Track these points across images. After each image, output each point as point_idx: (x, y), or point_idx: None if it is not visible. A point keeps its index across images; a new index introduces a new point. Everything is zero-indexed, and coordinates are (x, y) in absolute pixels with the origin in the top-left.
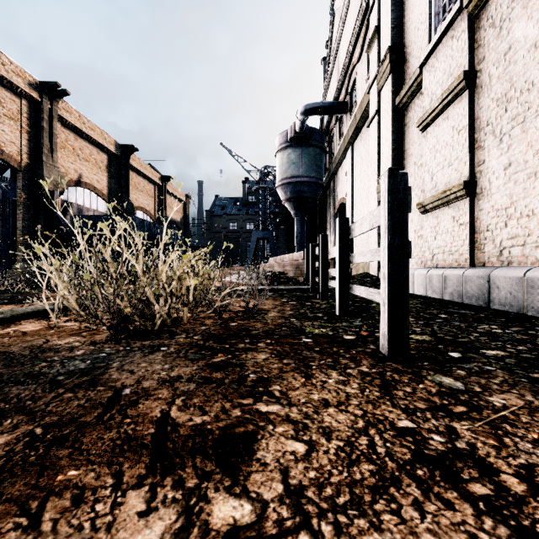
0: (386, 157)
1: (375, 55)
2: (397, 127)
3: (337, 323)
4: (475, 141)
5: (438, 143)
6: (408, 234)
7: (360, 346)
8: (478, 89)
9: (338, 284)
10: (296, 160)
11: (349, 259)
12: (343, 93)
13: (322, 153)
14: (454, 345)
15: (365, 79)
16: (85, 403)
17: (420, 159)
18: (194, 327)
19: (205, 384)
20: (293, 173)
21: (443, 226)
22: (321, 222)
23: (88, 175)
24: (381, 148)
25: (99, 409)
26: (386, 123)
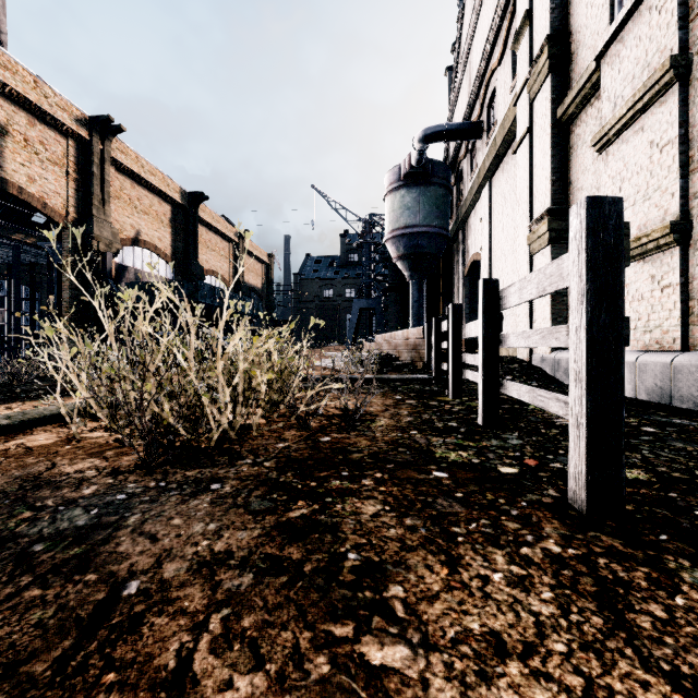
0: (543, 192)
1: (525, 51)
2: (560, 150)
3: (483, 441)
4: (689, 160)
5: (626, 168)
6: (623, 305)
7: (532, 490)
8: (695, 82)
9: (481, 378)
10: (412, 204)
11: (498, 342)
12: (476, 110)
13: (447, 194)
14: (697, 493)
15: (510, 88)
16: (51, 619)
17: (596, 193)
18: (268, 443)
19: (270, 575)
20: (408, 221)
21: (634, 289)
22: (445, 287)
23: (147, 232)
24: (535, 181)
25: (69, 638)
26: (542, 145)
